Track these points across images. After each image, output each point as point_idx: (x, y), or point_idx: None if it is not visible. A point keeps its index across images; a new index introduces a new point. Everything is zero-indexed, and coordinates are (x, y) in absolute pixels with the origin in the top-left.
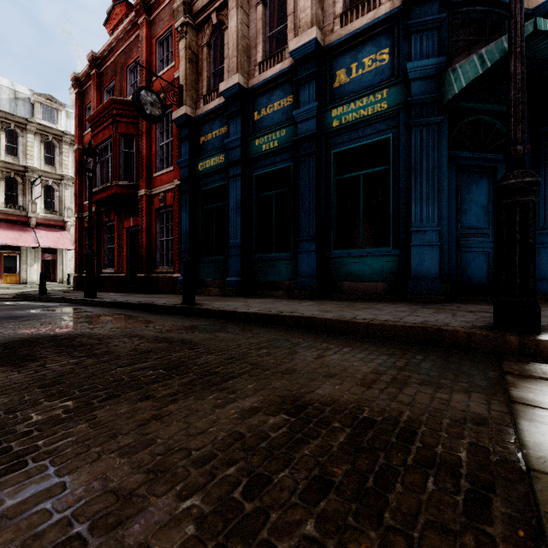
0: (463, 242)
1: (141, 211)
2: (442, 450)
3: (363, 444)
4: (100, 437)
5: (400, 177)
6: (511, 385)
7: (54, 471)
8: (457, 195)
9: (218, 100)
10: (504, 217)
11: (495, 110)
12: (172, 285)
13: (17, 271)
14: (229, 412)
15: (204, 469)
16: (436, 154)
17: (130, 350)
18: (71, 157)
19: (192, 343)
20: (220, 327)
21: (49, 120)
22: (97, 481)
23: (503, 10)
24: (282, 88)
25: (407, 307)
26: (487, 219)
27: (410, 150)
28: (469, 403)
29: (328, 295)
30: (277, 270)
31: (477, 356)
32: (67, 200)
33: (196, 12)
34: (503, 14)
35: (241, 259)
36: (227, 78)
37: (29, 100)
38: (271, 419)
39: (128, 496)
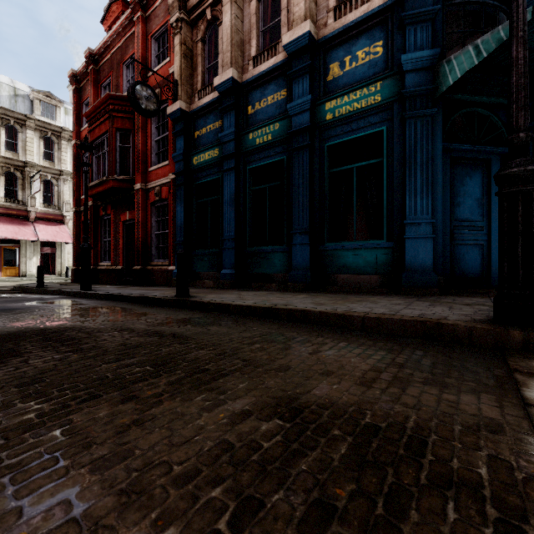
0: (457, 235)
1: (137, 204)
2: (458, 465)
3: (368, 457)
4: (72, 447)
5: (394, 170)
6: (522, 385)
7: (12, 492)
8: (451, 188)
9: (213, 95)
10: (506, 207)
11: (489, 102)
12: (167, 278)
13: (17, 264)
14: (217, 416)
15: (185, 490)
16: (430, 146)
17: (118, 345)
18: (69, 152)
19: (183, 337)
20: (213, 320)
21: (48, 116)
22: (59, 506)
23: (498, 2)
24: (275, 82)
25: (401, 300)
26: (481, 212)
27: (404, 142)
28: (480, 406)
29: (321, 288)
30: (271, 262)
31: (479, 352)
32: (65, 195)
33: (191, 8)
34: (497, 5)
35: (235, 252)
36: (221, 73)
37: (28, 97)
38: (264, 425)
39: (93, 527)
